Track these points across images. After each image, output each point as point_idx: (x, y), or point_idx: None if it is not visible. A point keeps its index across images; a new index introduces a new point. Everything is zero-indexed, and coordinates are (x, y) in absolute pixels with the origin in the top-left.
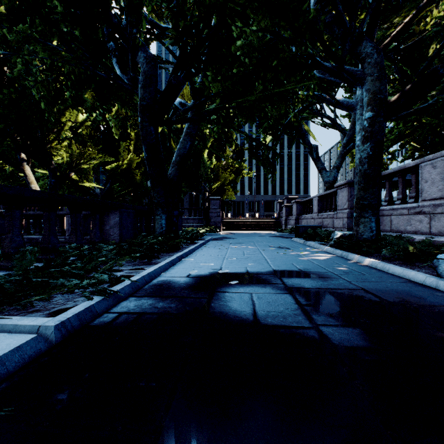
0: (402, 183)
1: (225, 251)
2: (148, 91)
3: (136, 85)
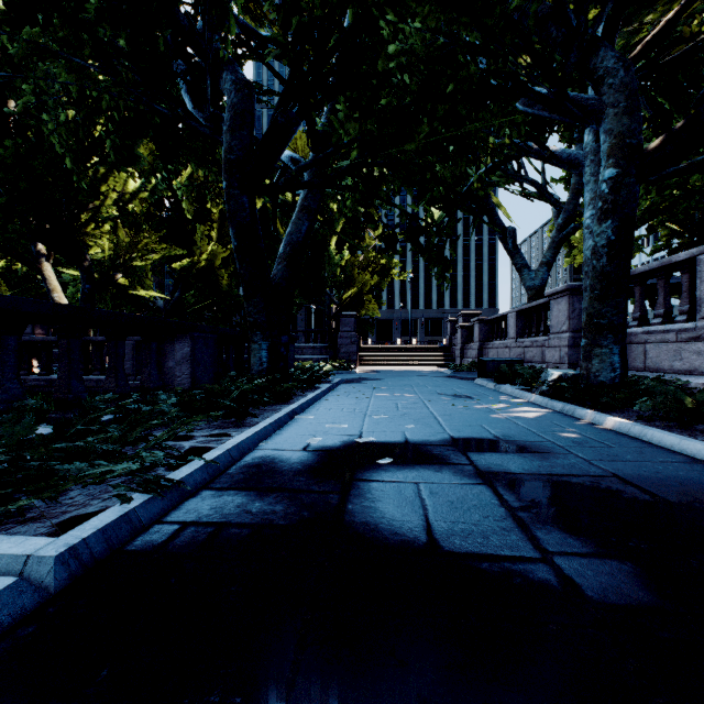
0: (665, 289)
1: (365, 402)
2: (239, 138)
3: (219, 128)
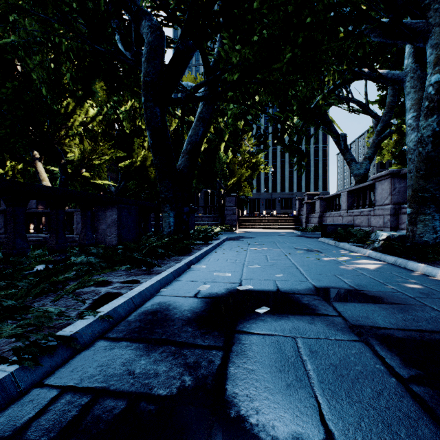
0: None
1: (243, 254)
2: (153, 65)
3: (139, 61)
